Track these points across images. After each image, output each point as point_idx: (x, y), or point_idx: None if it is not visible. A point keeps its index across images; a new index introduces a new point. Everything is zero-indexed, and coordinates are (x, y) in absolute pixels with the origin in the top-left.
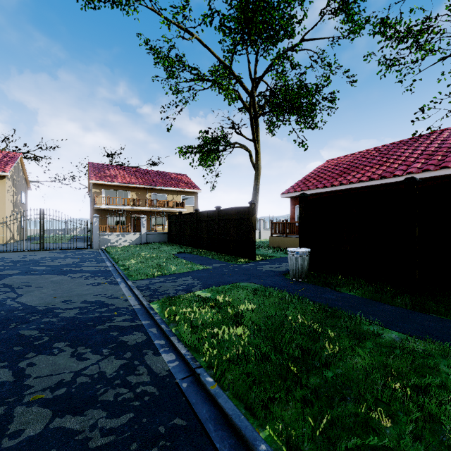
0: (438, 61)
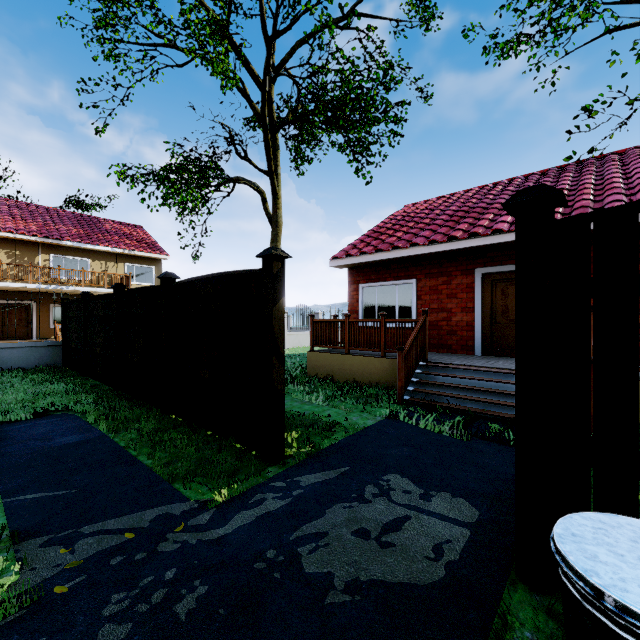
0: (598, 37)
